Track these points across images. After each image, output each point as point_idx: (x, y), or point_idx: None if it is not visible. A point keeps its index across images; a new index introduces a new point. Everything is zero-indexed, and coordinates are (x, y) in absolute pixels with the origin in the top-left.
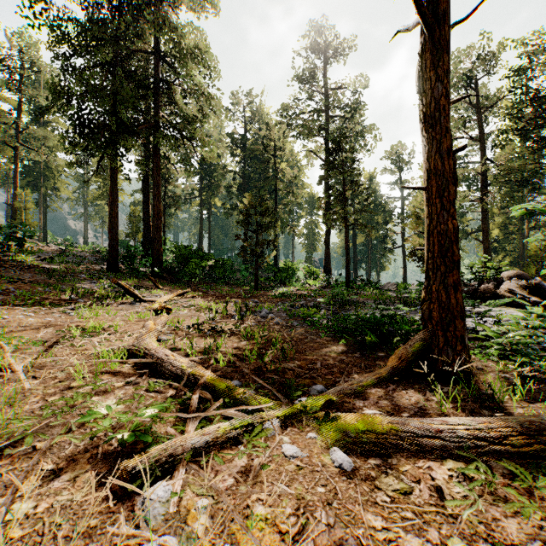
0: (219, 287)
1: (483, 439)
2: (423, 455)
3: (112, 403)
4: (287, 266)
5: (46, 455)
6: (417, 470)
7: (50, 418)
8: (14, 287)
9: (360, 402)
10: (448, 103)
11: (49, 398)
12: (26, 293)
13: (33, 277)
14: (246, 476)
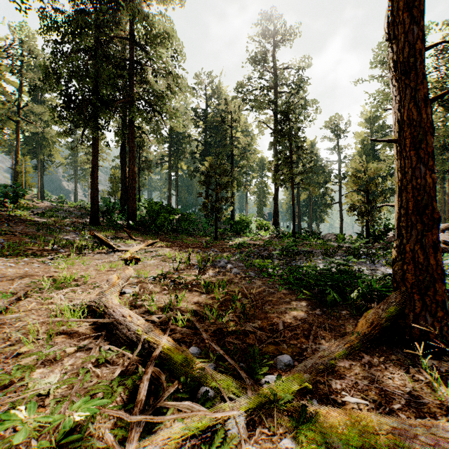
0: (184, 238)
1: None
2: None
3: (54, 379)
4: (241, 219)
5: None
6: None
7: None
8: (5, 239)
9: (336, 382)
10: (423, 48)
11: None
12: (13, 245)
13: (24, 230)
14: None
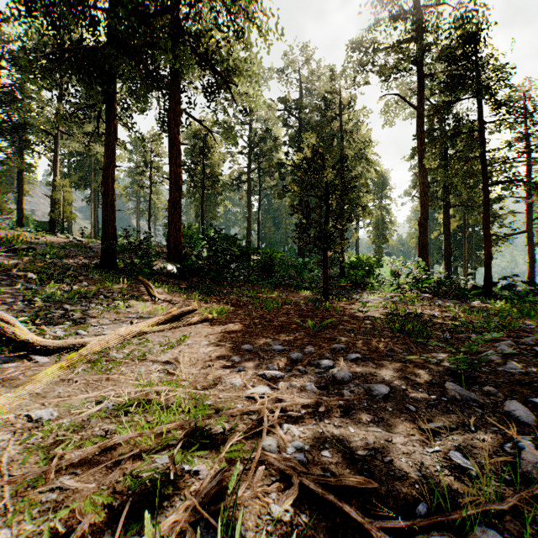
0: (264, 293)
1: None
2: None
3: None
4: (359, 260)
5: None
6: None
7: None
8: None
9: None
10: None
11: None
12: None
13: None
14: None
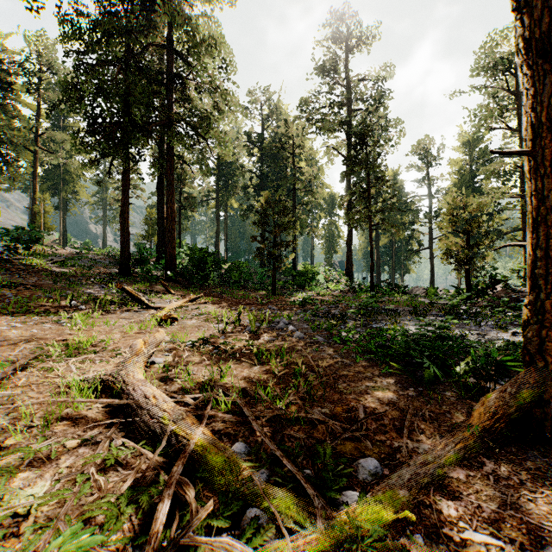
0: (235, 292)
1: None
2: None
3: (41, 490)
4: (306, 269)
5: None
6: None
7: None
8: (13, 293)
9: (449, 505)
10: None
11: None
12: (22, 300)
13: (38, 282)
14: None
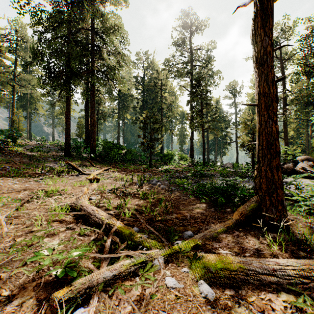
0: (129, 166)
1: (306, 277)
2: (263, 287)
3: (56, 243)
4: (168, 153)
5: (6, 283)
6: (261, 301)
7: (15, 254)
8: (9, 166)
9: (216, 244)
10: (272, 50)
11: (17, 239)
12: (15, 169)
13: (21, 160)
14: (140, 303)
